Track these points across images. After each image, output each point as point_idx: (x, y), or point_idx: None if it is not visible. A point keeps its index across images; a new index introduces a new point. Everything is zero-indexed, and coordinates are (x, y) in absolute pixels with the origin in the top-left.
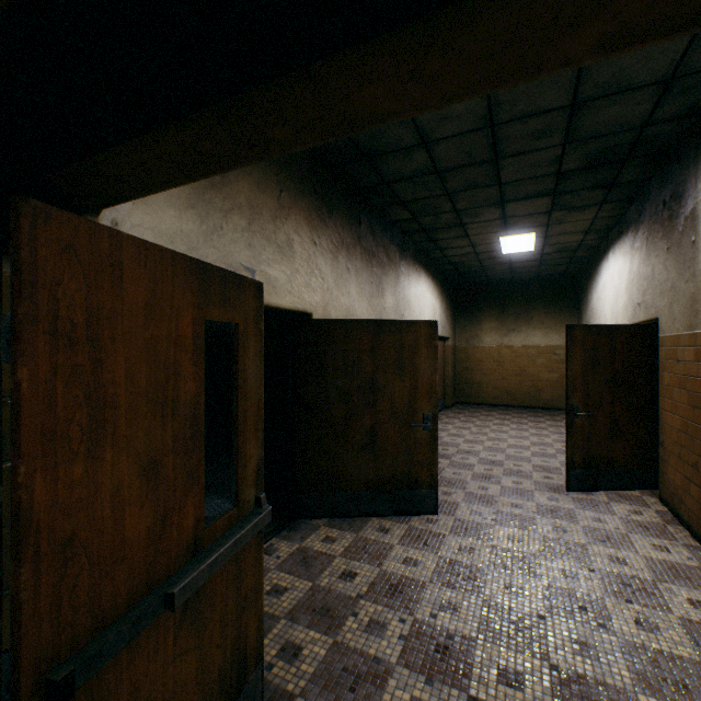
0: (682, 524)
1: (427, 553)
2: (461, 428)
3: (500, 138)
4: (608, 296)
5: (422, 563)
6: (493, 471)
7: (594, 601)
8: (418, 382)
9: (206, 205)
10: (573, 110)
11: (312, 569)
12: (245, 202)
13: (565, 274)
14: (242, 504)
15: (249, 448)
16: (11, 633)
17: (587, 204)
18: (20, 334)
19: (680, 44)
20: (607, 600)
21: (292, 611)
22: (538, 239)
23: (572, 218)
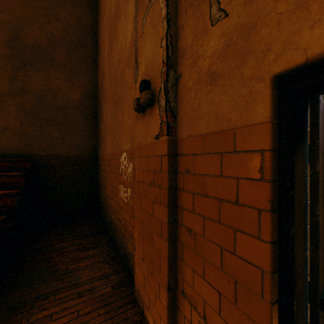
0: None
1: None
2: None
3: None
4: None
5: None
6: None
7: None
8: None
9: None
10: None
11: None
12: None
13: None
14: None
15: None
16: (309, 274)
17: None
18: (316, 152)
19: None
20: None
21: None
22: None
23: None
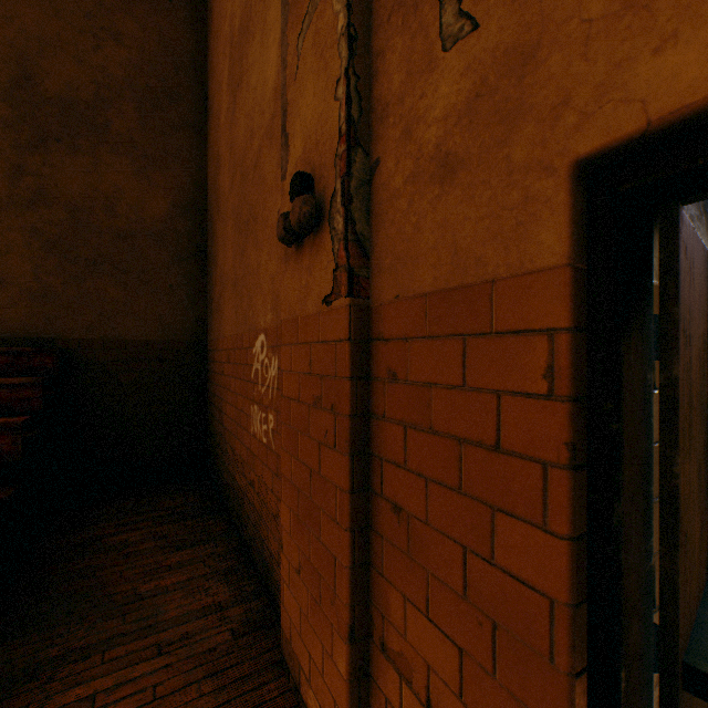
0: None
1: None
2: None
3: None
4: None
5: None
6: None
7: None
8: None
9: None
10: None
11: None
12: None
13: None
14: None
15: None
16: (658, 609)
17: None
18: (673, 333)
19: None
20: None
21: None
22: None
23: None
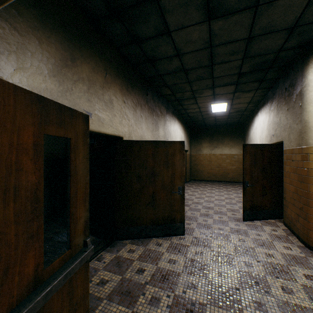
0: (295, 235)
1: (180, 256)
2: (194, 191)
3: (214, 54)
4: (258, 132)
5: (177, 262)
6: (209, 212)
7: (261, 278)
8: (175, 171)
9: (62, 76)
10: (248, 41)
11: (122, 268)
12: (86, 77)
13: (238, 122)
14: (74, 247)
15: (79, 212)
16: None
17: (251, 89)
18: None
19: (300, 8)
20: (267, 277)
21: (110, 294)
22: (228, 105)
23: (243, 96)
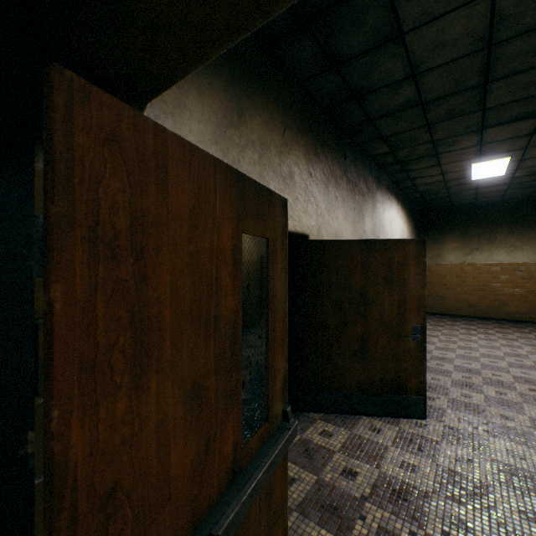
0: None
1: (423, 459)
2: (429, 336)
3: (494, 59)
4: None
5: (420, 470)
6: (472, 379)
7: None
8: (407, 296)
9: (227, 141)
10: None
11: (315, 461)
12: (257, 139)
13: (532, 196)
14: (271, 418)
15: (277, 362)
16: None
17: None
18: (52, 240)
19: None
20: None
21: (302, 504)
22: (511, 163)
23: None
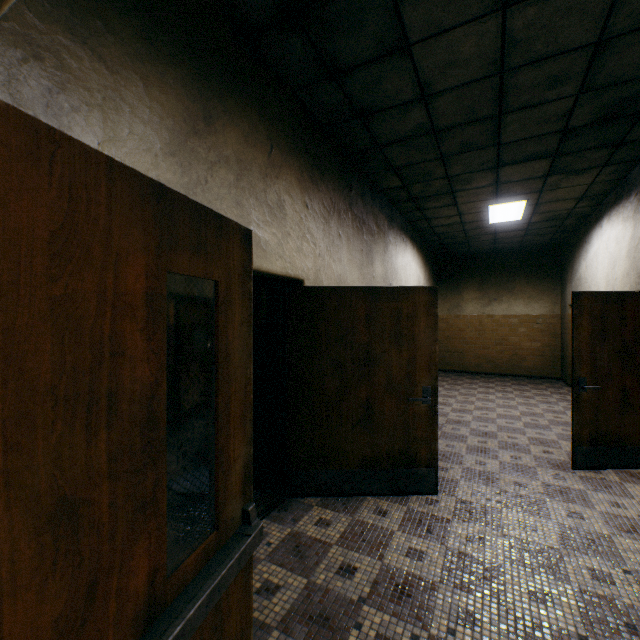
0: None
1: (432, 543)
2: (447, 397)
3: (507, 88)
4: (602, 264)
5: (428, 556)
6: (487, 444)
7: None
8: (417, 353)
9: (188, 154)
10: (597, 48)
11: (306, 560)
12: (233, 155)
13: (548, 244)
14: (224, 524)
15: (233, 447)
16: None
17: (588, 166)
18: None
19: None
20: None
21: (286, 619)
22: (528, 207)
23: (568, 183)
